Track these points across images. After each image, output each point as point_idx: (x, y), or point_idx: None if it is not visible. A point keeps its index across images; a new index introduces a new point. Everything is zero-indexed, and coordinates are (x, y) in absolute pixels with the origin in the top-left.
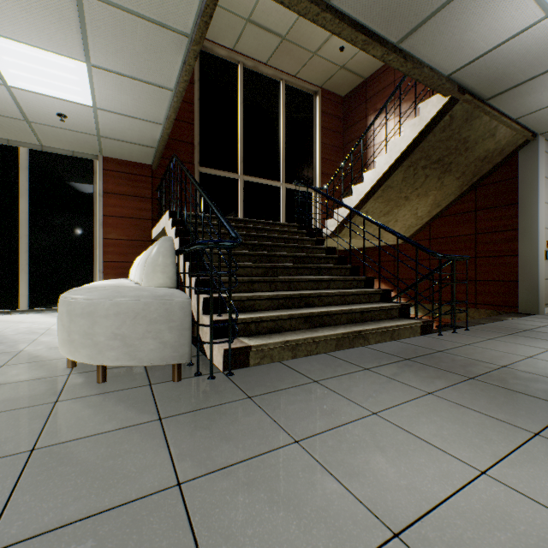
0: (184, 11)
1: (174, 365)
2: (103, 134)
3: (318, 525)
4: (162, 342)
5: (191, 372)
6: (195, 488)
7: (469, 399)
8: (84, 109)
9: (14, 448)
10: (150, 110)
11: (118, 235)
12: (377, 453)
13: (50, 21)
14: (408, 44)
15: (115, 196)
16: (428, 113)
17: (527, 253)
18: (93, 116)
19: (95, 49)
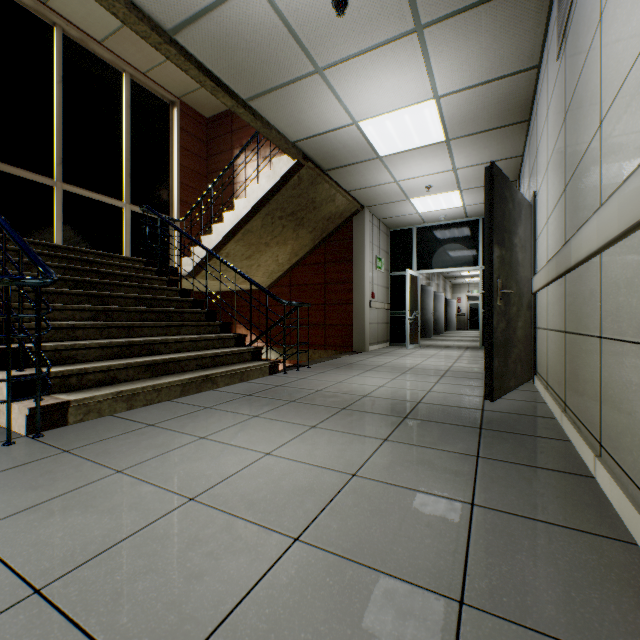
0: None
1: None
2: None
3: (129, 512)
4: None
5: None
6: None
7: (283, 415)
8: None
9: None
10: None
11: None
12: (195, 461)
13: None
14: (257, 104)
15: None
16: (281, 169)
17: (358, 302)
18: None
19: None
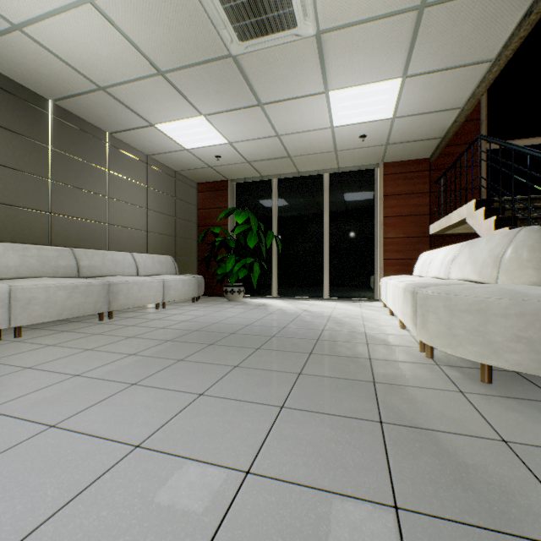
0: None
1: None
2: (390, 141)
3: None
4: None
5: None
6: None
7: None
8: (382, 123)
9: (479, 431)
10: (451, 98)
11: (395, 233)
12: None
13: (383, 55)
14: None
15: (392, 197)
16: None
17: None
18: (388, 126)
19: (415, 58)
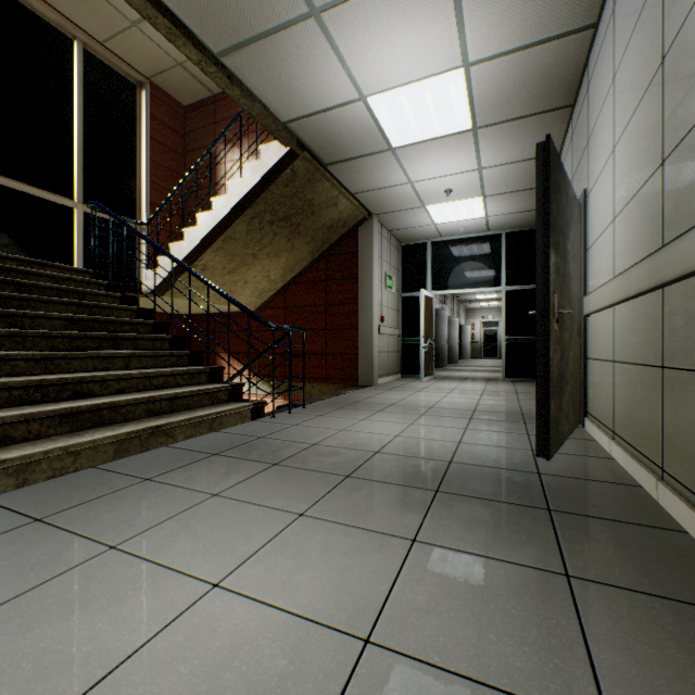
0: None
1: None
2: None
3: None
4: None
5: None
6: None
7: (258, 491)
8: None
9: None
10: None
11: None
12: (72, 615)
13: None
14: (233, 63)
15: None
16: (269, 159)
17: (365, 327)
18: None
19: None
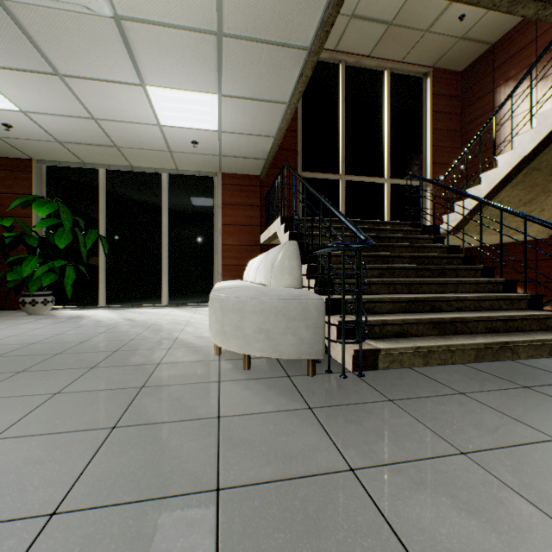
0: (306, 27)
1: (308, 360)
2: (223, 153)
3: (523, 545)
4: (299, 339)
5: (321, 368)
6: (369, 476)
7: None
8: (211, 134)
9: (205, 413)
10: (264, 126)
11: (233, 241)
12: None
13: (195, 67)
14: None
15: (230, 207)
16: None
17: None
18: (218, 139)
19: (226, 81)
